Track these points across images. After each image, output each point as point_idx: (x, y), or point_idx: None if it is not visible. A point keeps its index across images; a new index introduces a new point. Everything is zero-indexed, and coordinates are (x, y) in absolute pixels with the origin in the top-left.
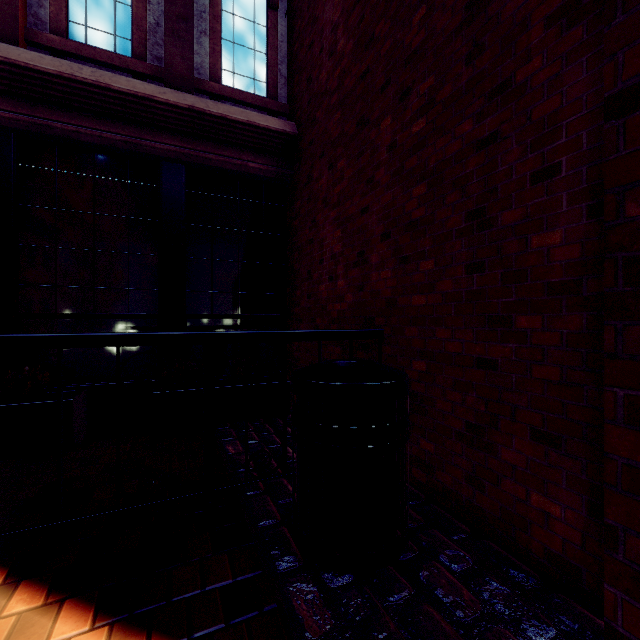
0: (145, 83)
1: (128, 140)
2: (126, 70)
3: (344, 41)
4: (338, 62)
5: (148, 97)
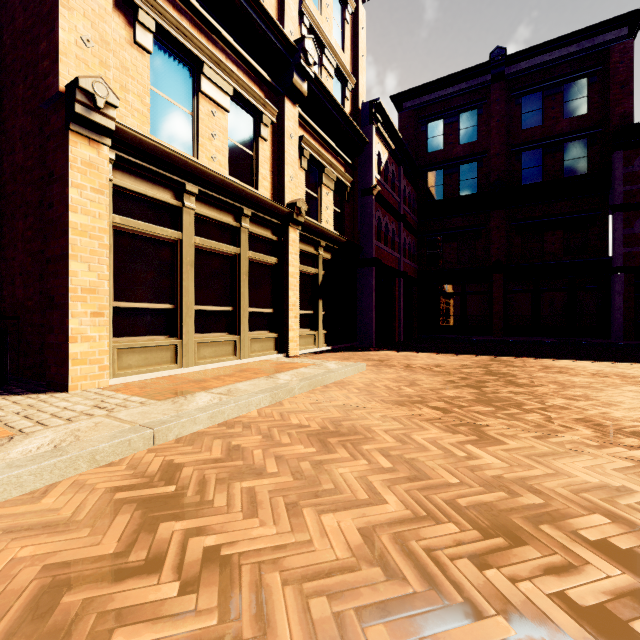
0: None
1: None
2: None
3: (6, 166)
4: (4, 173)
5: None
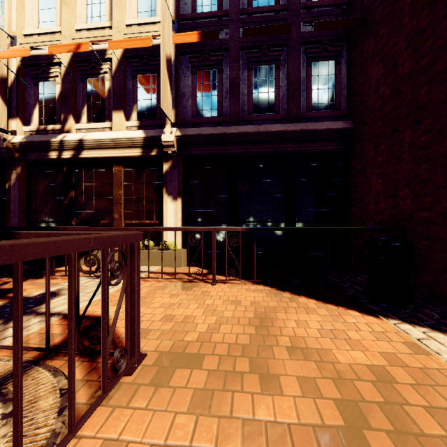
0: (282, 124)
1: (275, 149)
2: (272, 120)
3: (383, 88)
4: (380, 97)
5: (284, 131)
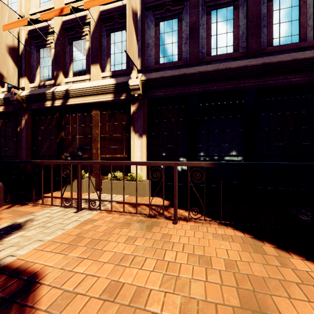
0: (241, 61)
1: (234, 86)
2: (231, 58)
3: None
4: None
5: (244, 66)
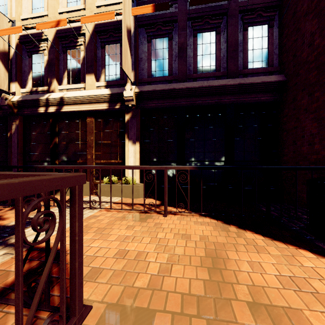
0: (222, 80)
1: (216, 101)
2: (214, 76)
3: (319, 40)
4: (315, 49)
5: (224, 85)
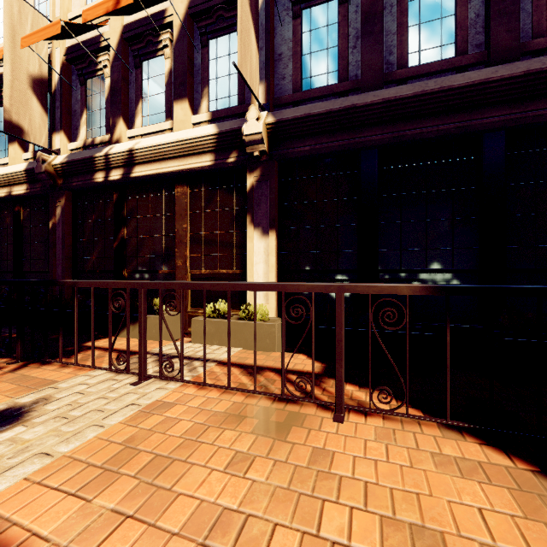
0: (476, 71)
1: (459, 125)
2: (451, 69)
3: None
4: None
5: (483, 81)
